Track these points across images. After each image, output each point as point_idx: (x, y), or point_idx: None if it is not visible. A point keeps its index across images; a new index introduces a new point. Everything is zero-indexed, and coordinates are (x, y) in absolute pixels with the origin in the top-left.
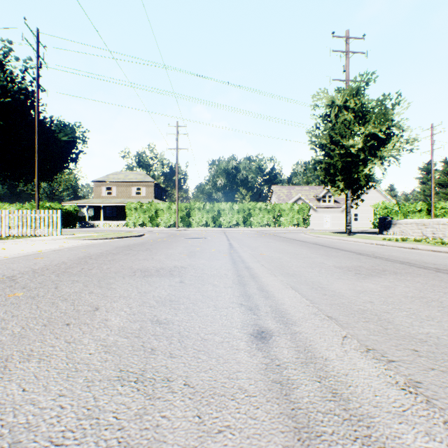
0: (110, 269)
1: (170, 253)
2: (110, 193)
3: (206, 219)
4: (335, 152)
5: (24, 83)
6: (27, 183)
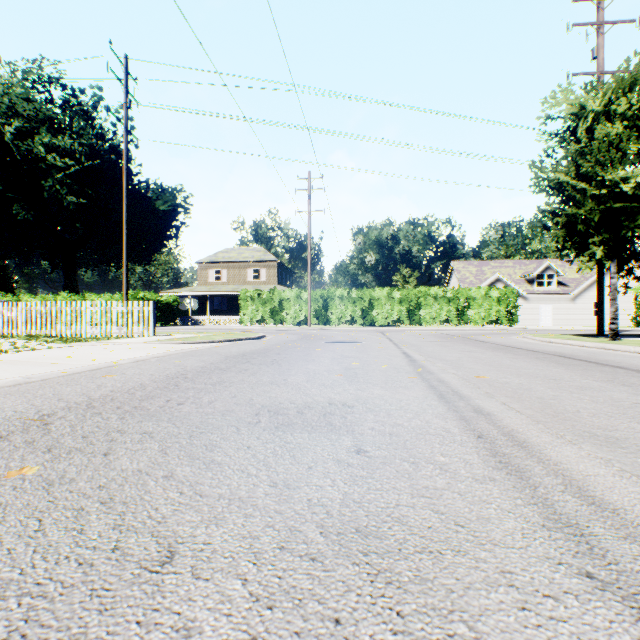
0: (213, 405)
1: (312, 371)
2: (219, 278)
3: (352, 313)
4: (588, 193)
5: (115, 139)
6: (119, 267)
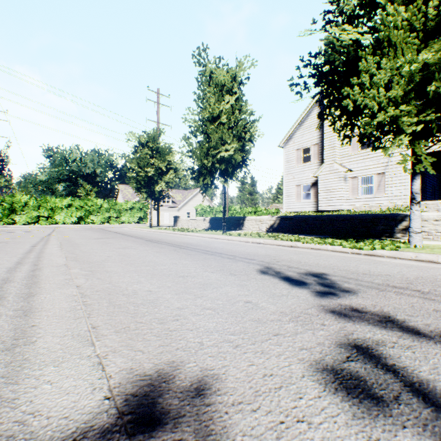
0: None
1: None
2: None
3: (37, 215)
4: (140, 174)
5: None
6: None
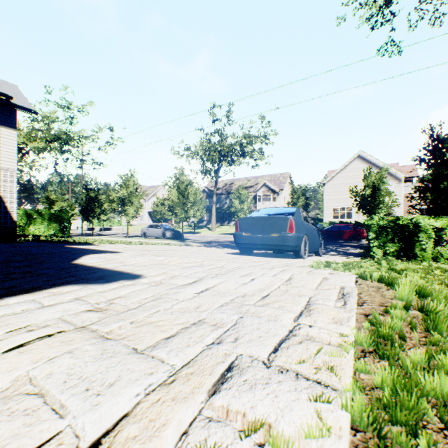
0: None
1: None
2: None
3: None
4: None
5: None
6: None
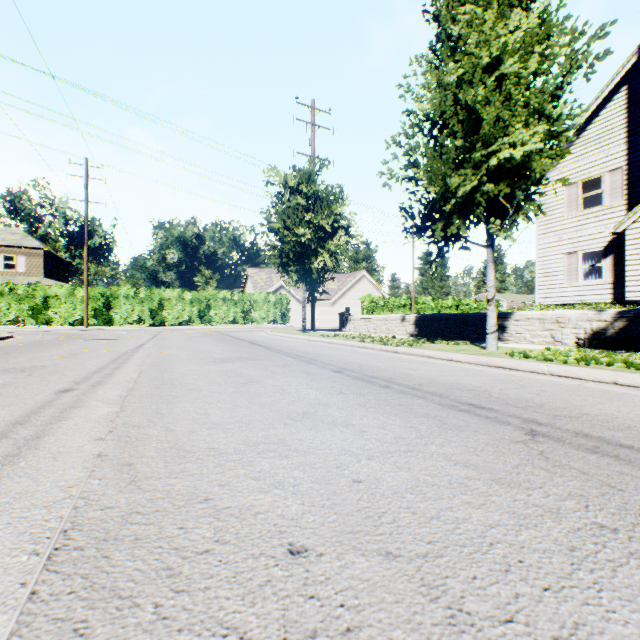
0: None
1: (39, 356)
2: None
3: (140, 313)
4: (287, 239)
5: None
6: None
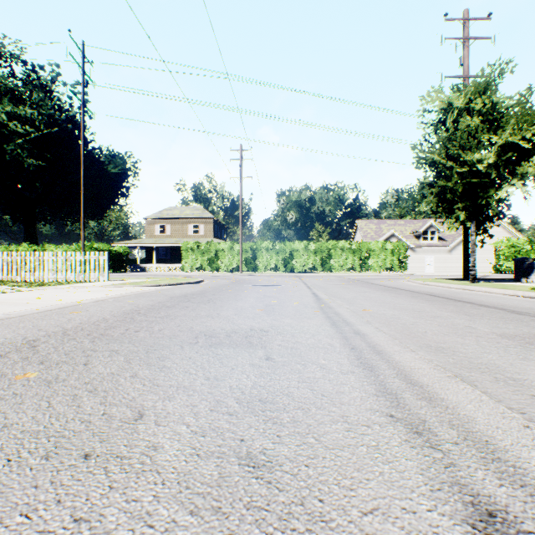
0: (163, 332)
1: (240, 307)
2: (164, 232)
3: (276, 262)
4: (454, 170)
5: (72, 111)
6: (75, 221)
